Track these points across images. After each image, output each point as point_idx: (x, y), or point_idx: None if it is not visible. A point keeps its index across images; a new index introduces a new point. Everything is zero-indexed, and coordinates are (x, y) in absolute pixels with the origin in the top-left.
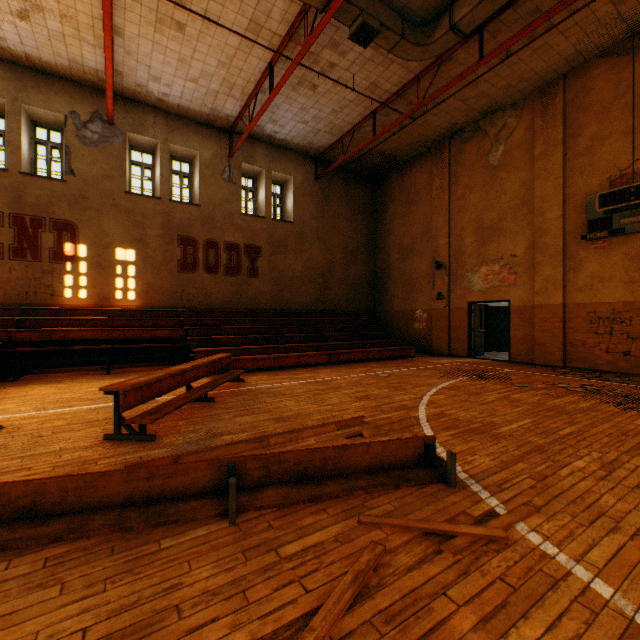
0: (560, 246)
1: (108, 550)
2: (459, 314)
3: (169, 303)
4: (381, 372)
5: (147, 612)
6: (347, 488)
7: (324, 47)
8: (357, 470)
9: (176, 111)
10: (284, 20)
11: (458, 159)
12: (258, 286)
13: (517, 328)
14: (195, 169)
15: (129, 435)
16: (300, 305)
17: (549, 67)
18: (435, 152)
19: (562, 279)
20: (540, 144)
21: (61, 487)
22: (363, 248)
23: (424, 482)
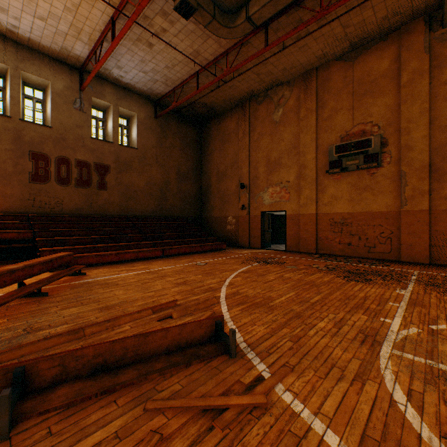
0: (314, 176)
1: None
2: (256, 219)
3: (20, 209)
4: (200, 262)
5: None
6: (143, 373)
7: (157, 14)
8: (157, 353)
9: (27, 43)
10: None
11: (255, 115)
12: (107, 197)
13: (290, 229)
14: (48, 96)
15: None
16: (143, 212)
17: (308, 61)
18: (240, 108)
19: (315, 197)
20: (303, 110)
21: None
22: (192, 172)
23: (212, 356)
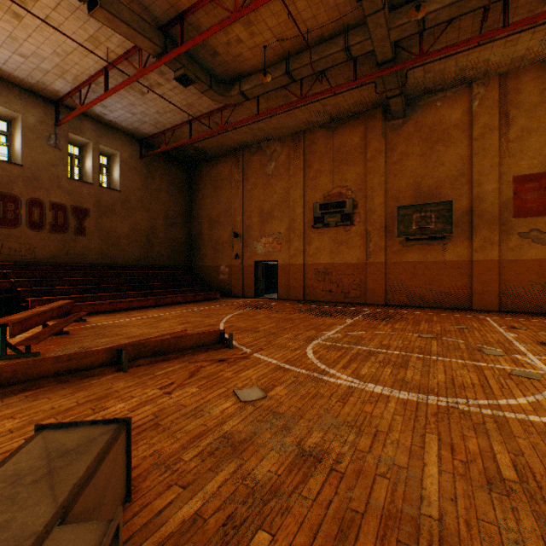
0: (302, 230)
1: (61, 388)
2: (249, 269)
3: None
4: (196, 309)
5: (102, 394)
6: (182, 354)
7: (154, 72)
8: (187, 348)
9: None
10: (122, 46)
11: (249, 164)
12: (86, 243)
13: (282, 278)
14: (16, 130)
15: (16, 355)
16: (127, 260)
17: (296, 125)
18: (234, 156)
19: (303, 249)
20: (293, 168)
21: (13, 369)
22: (181, 217)
23: (219, 348)
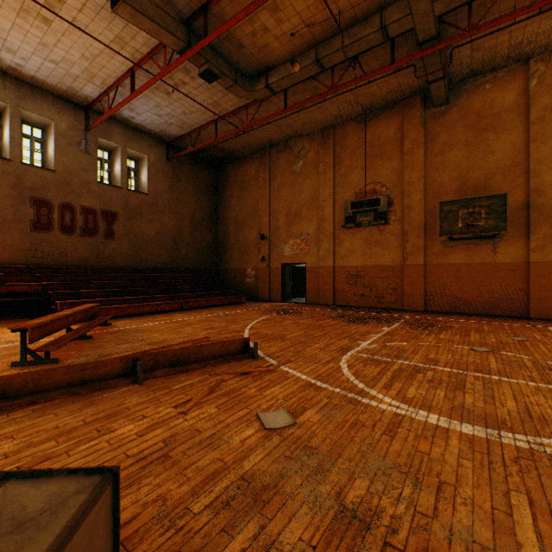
0: (332, 230)
1: (71, 402)
2: (276, 272)
3: (21, 260)
4: (221, 313)
5: (112, 411)
6: (203, 365)
7: (178, 70)
8: (208, 358)
9: (29, 80)
10: (146, 44)
11: (275, 163)
12: (115, 246)
13: (310, 281)
14: (49, 136)
15: (35, 361)
16: (154, 263)
17: (326, 119)
18: (260, 155)
19: (333, 251)
20: (322, 165)
21: (23, 379)
22: (207, 219)
23: (243, 359)
